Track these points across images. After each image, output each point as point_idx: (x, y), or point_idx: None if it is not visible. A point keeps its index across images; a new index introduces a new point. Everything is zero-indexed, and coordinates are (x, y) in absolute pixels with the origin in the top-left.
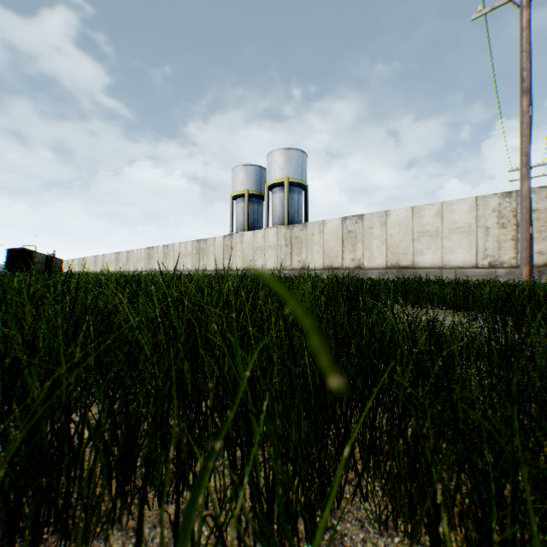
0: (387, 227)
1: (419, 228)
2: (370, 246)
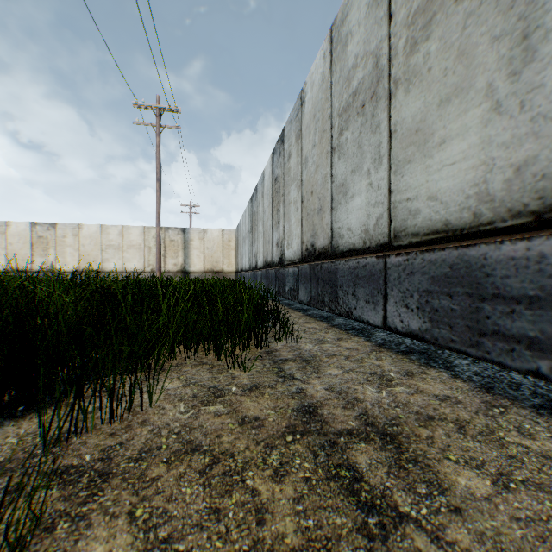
0: (81, 238)
1: (107, 242)
2: (64, 252)
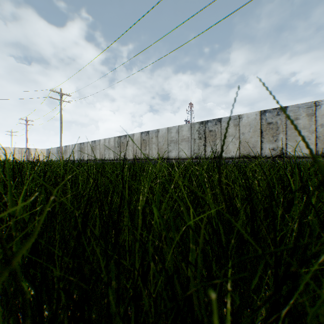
0: None
1: (1, 152)
2: None
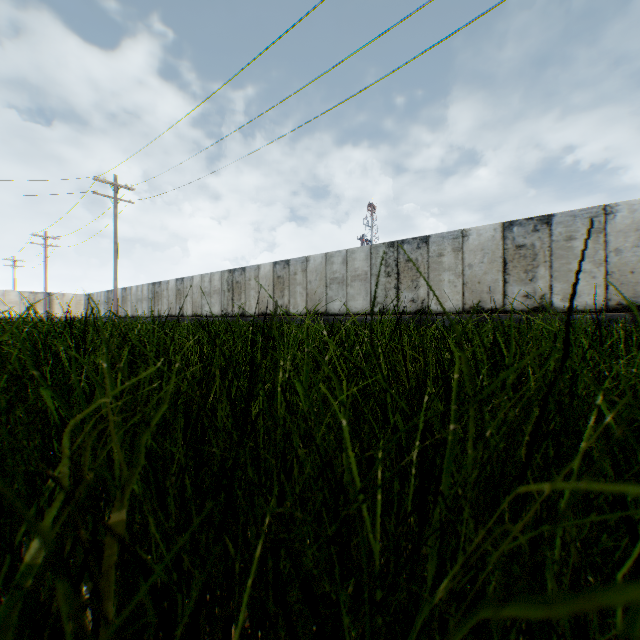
0: None
1: None
2: None
